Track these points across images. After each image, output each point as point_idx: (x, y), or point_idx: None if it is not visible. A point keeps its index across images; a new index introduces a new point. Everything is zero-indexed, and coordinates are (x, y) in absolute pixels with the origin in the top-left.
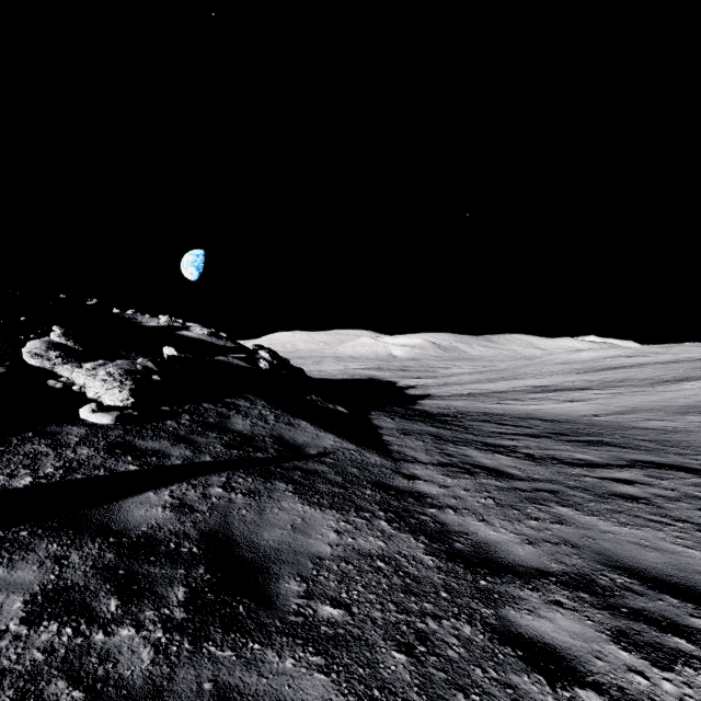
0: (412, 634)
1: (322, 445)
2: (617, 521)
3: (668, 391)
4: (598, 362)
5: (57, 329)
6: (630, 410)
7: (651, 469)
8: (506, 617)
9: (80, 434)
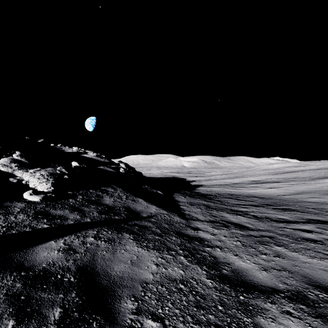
0: None
1: (149, 211)
2: (309, 255)
3: (318, 183)
4: (282, 169)
5: (18, 152)
6: (301, 192)
7: (319, 224)
8: (259, 324)
9: (21, 207)
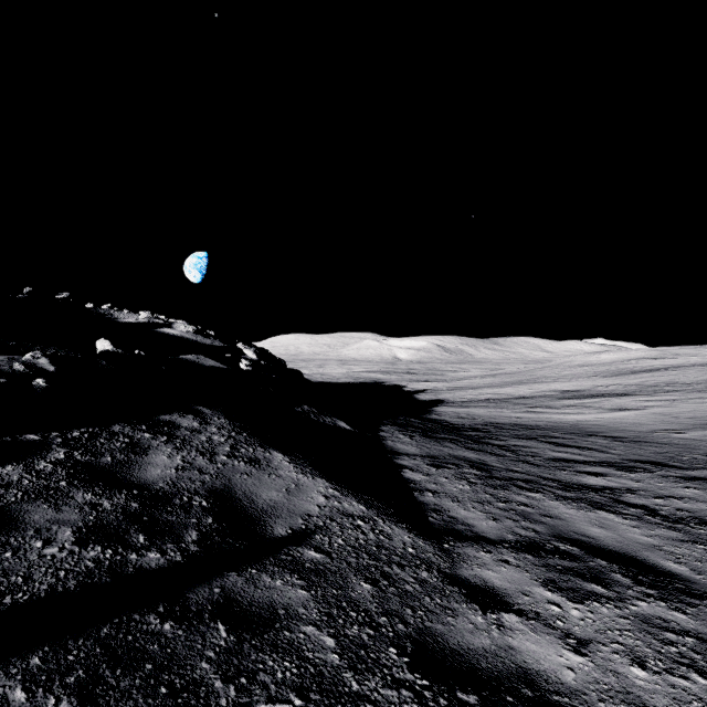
0: None
1: (303, 508)
2: None
3: None
4: (622, 364)
5: None
6: None
7: None
8: None
9: None
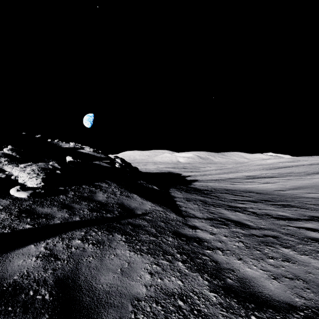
0: None
1: (144, 208)
2: None
3: (314, 178)
4: (275, 164)
5: (10, 147)
6: (297, 187)
7: None
8: None
9: (5, 204)
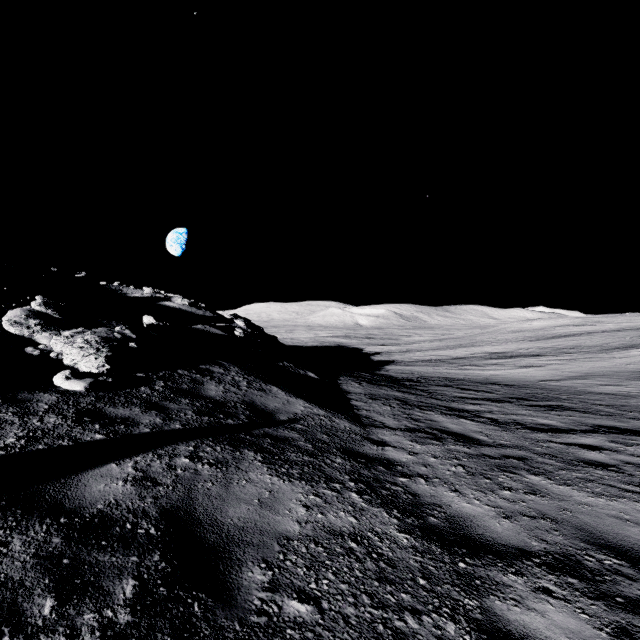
0: (390, 637)
1: (293, 410)
2: (591, 492)
3: (618, 357)
4: (549, 330)
5: (40, 298)
6: (584, 375)
7: (614, 434)
8: (492, 609)
9: (51, 401)
